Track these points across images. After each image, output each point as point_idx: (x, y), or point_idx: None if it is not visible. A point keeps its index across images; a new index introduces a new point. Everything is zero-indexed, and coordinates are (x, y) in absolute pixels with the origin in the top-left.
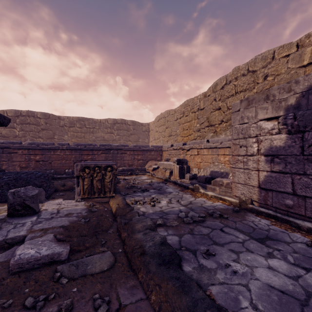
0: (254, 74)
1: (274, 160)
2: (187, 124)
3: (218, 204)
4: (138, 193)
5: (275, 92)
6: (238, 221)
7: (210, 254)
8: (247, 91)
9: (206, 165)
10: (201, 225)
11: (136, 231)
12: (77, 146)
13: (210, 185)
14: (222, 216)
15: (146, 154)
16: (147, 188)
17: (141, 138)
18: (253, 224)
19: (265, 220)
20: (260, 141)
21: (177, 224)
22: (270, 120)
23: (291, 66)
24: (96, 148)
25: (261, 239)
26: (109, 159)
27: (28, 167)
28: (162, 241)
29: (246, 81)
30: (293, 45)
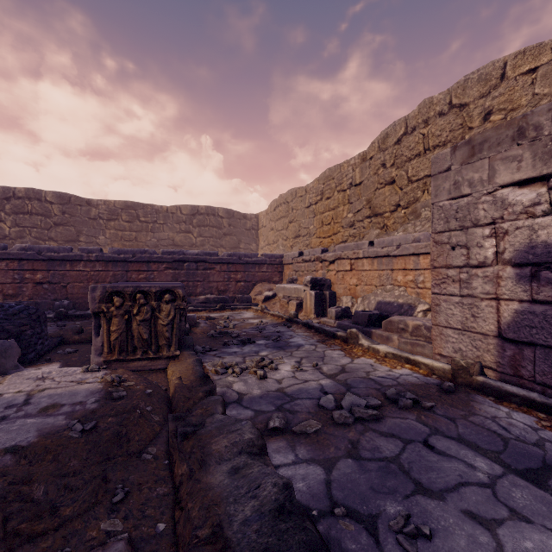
0: (462, 112)
1: (539, 275)
2: (330, 213)
3: (403, 372)
4: (233, 347)
5: (541, 119)
6: (460, 418)
7: (418, 532)
8: (448, 146)
9: (369, 290)
10: (376, 431)
11: (213, 459)
12: (118, 253)
13: (380, 330)
14: (418, 404)
15: (253, 271)
16: (253, 336)
17: (243, 242)
18: (497, 426)
19: (523, 415)
20: (501, 232)
21: (317, 427)
22: (527, 184)
23: (541, 91)
24: (156, 258)
25: (532, 473)
26: (181, 280)
27: (20, 295)
28: (282, 499)
29: (447, 126)
30: (546, 47)
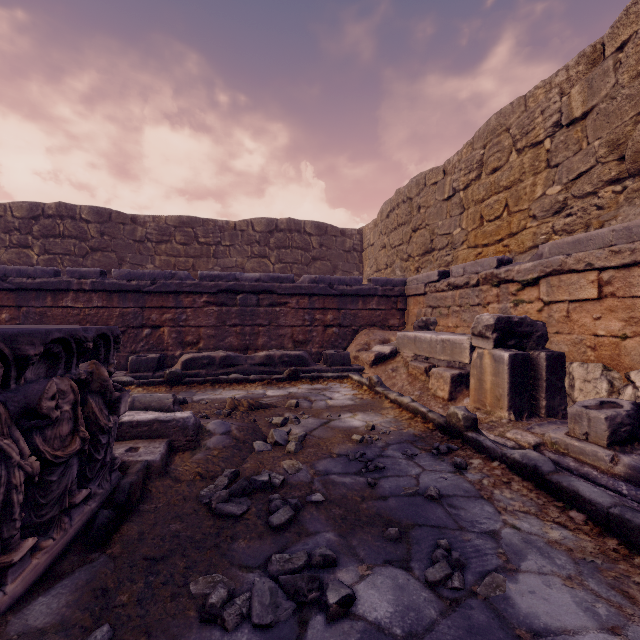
0: None
1: None
2: (501, 196)
3: None
4: None
5: None
6: None
7: None
8: None
9: None
10: None
11: None
12: (129, 279)
13: None
14: None
15: (353, 308)
16: (346, 517)
17: (340, 269)
18: None
19: None
20: None
21: None
22: None
23: None
24: (189, 287)
25: None
26: (231, 323)
27: None
28: None
29: None
30: None
